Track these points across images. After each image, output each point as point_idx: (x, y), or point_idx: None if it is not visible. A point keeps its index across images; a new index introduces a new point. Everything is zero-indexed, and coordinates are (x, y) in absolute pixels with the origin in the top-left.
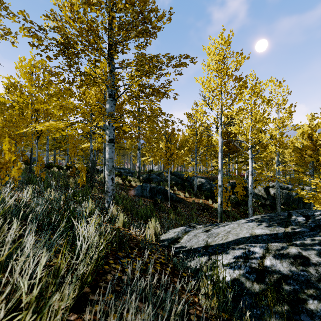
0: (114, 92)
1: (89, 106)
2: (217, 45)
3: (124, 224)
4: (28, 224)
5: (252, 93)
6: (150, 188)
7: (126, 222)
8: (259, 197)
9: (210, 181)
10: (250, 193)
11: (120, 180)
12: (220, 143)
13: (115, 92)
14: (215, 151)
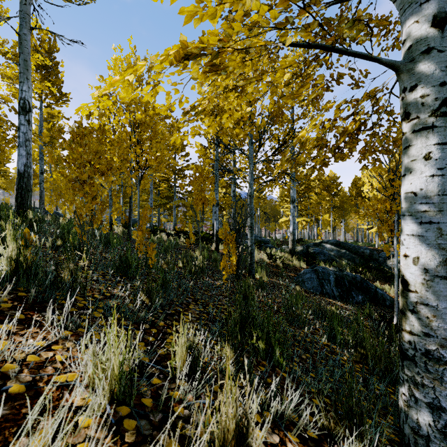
0: None
1: None
2: None
3: None
4: None
5: None
6: (335, 278)
7: None
8: None
9: None
10: None
11: (262, 256)
12: None
13: None
14: None
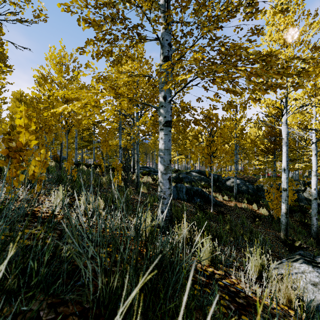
0: (170, 54)
1: (134, 77)
2: (284, 6)
3: (213, 261)
4: (54, 319)
5: (319, 71)
6: (186, 190)
7: (217, 258)
8: (309, 203)
9: (245, 182)
10: (313, 199)
11: (149, 179)
12: (286, 134)
13: (171, 55)
14: (257, 147)
